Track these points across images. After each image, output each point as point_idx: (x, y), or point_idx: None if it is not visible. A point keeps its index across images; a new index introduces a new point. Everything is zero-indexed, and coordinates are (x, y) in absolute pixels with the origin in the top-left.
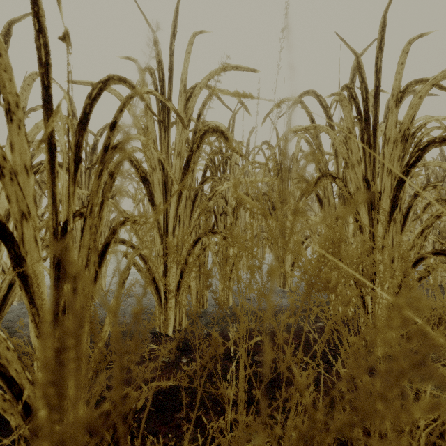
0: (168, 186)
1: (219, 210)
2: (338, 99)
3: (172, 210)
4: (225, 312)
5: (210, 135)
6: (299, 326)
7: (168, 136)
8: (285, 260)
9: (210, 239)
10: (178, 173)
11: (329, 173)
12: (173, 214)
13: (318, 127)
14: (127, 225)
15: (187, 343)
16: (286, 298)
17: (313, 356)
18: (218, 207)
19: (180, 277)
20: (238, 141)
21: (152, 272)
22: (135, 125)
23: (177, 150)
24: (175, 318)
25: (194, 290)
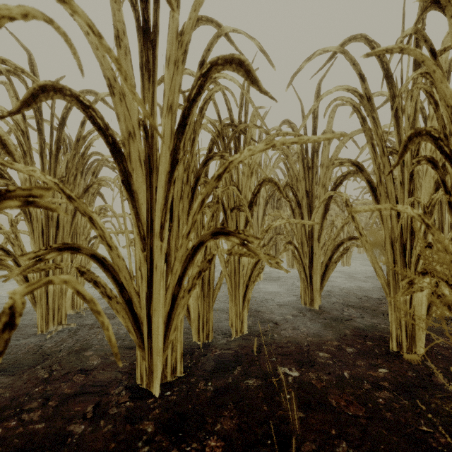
0: (154, 161)
1: (229, 204)
2: (412, 31)
3: (159, 198)
4: (238, 346)
5: (219, 69)
6: (352, 375)
7: (153, 83)
8: (312, 270)
9: (218, 243)
10: (167, 139)
11: (425, 130)
12: (160, 205)
13: (406, 51)
14: (3, 209)
15: (182, 413)
16: (318, 321)
17: (402, 451)
18: (228, 199)
19: (171, 304)
20: (257, 107)
21: (128, 295)
22: (99, 60)
23: (166, 102)
24: (166, 364)
25: (194, 315)
